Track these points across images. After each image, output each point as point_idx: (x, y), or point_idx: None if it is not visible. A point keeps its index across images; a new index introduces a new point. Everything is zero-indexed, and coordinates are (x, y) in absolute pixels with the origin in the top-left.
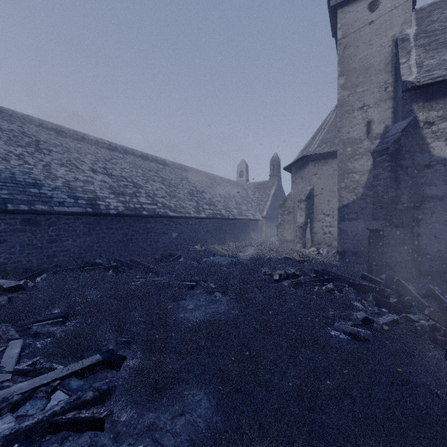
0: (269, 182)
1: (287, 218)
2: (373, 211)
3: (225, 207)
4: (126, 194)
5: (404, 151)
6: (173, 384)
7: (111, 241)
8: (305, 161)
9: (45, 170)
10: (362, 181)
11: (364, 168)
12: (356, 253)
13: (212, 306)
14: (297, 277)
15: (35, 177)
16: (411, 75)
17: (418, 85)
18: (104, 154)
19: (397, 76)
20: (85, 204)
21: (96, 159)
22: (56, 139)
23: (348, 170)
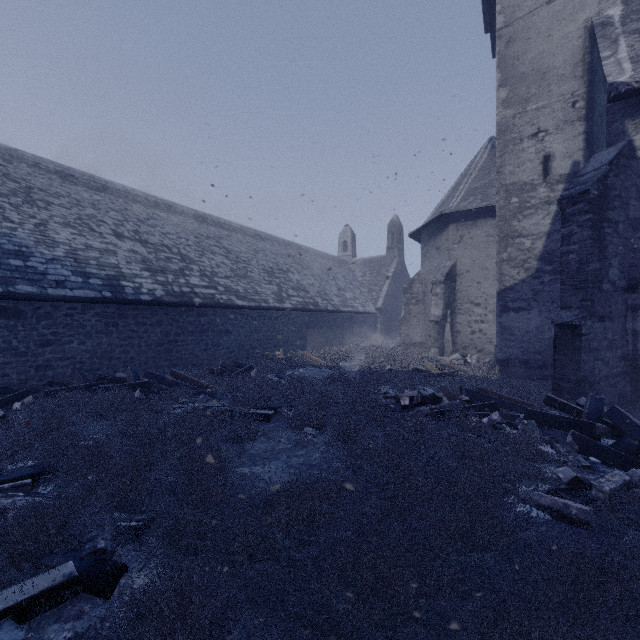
0: (386, 258)
1: (414, 310)
2: (561, 295)
3: (321, 293)
4: (169, 271)
5: (612, 197)
6: (213, 638)
7: (143, 343)
8: (443, 223)
9: (38, 231)
10: (536, 249)
11: (540, 229)
12: (526, 363)
13: (300, 453)
14: (438, 402)
15: (20, 241)
16: (622, 73)
17: (636, 87)
18: (136, 212)
19: (592, 83)
20: (101, 285)
21: (124, 218)
22: (61, 186)
23: (514, 233)
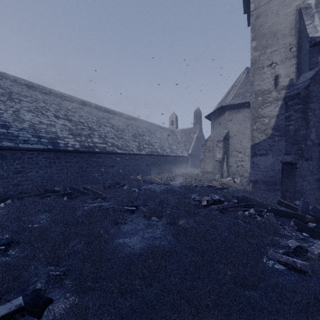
0: (193, 129)
1: (208, 155)
2: (285, 147)
3: (160, 146)
4: (82, 135)
5: (312, 96)
6: None
7: (69, 172)
8: (222, 111)
9: (14, 114)
10: (271, 124)
11: (273, 113)
12: (266, 182)
13: (149, 231)
14: (221, 203)
15: (5, 119)
16: (317, 32)
17: None
18: (66, 105)
19: (300, 38)
20: (47, 142)
21: (59, 108)
22: (27, 92)
23: (259, 115)
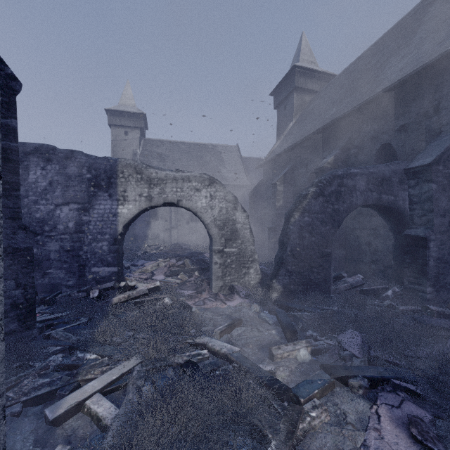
0: None
1: None
2: None
3: None
4: None
5: None
6: None
7: None
8: None
9: None
10: None
11: None
12: None
13: None
14: None
15: None
16: None
17: None
18: None
19: None
20: None
21: None
22: None
23: None
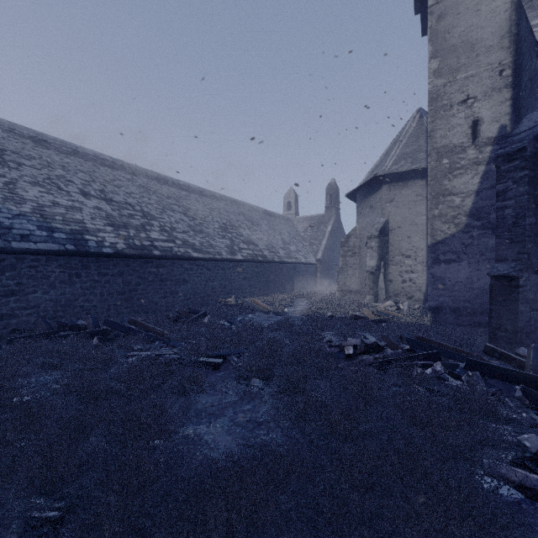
0: (324, 216)
1: (351, 261)
2: (496, 248)
3: (268, 246)
4: (131, 227)
5: None
6: None
7: (105, 292)
8: (376, 184)
9: (7, 189)
10: (466, 206)
11: (469, 188)
12: (457, 310)
13: (246, 408)
14: (380, 350)
15: None
16: None
17: None
18: (104, 174)
19: (519, 52)
20: (65, 239)
21: (91, 179)
22: (33, 150)
23: (445, 191)
